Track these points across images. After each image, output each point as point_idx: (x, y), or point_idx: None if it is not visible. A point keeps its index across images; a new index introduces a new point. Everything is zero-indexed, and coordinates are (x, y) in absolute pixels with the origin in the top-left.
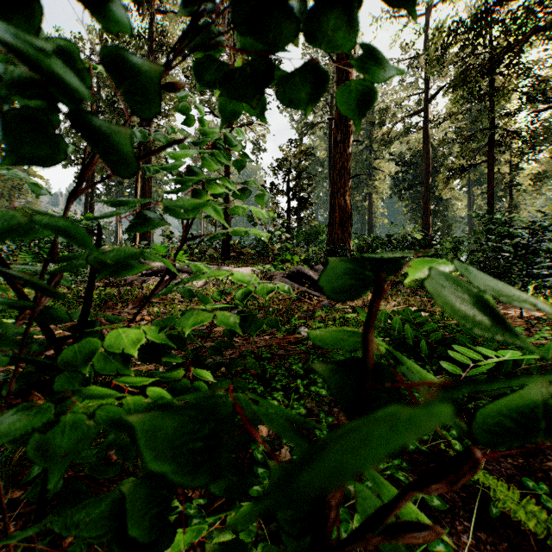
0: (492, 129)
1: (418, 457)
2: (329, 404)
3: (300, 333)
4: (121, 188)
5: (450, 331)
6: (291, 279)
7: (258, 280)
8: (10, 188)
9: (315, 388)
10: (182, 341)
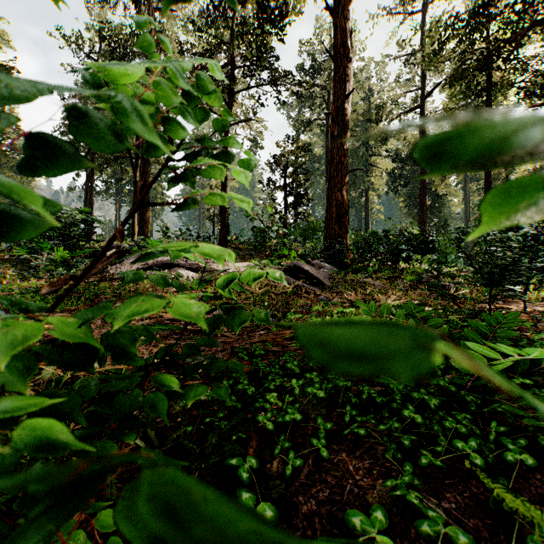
0: None
1: (431, 472)
2: (327, 406)
3: None
4: (120, 185)
5: (455, 326)
6: (288, 274)
7: (233, 256)
8: None
9: (311, 389)
10: (131, 339)
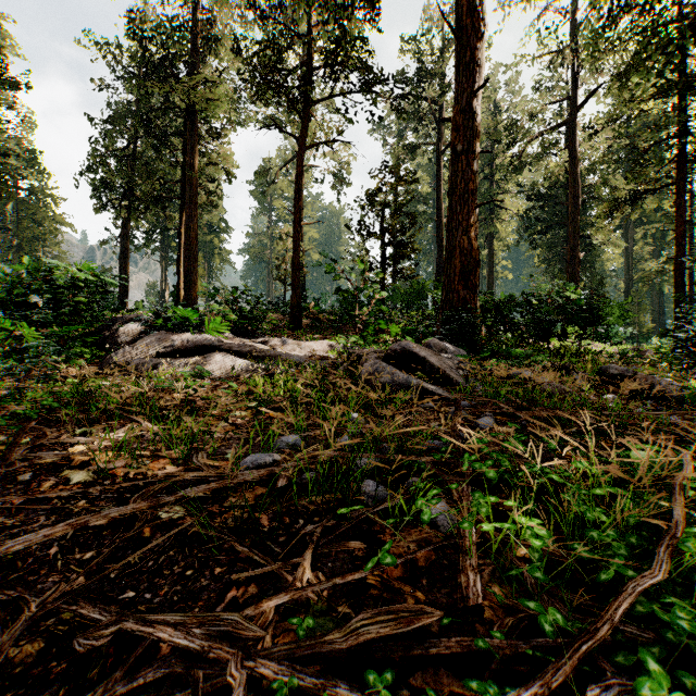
0: (684, 136)
1: None
2: None
3: (436, 524)
4: (167, 237)
5: None
6: (393, 363)
7: None
8: (30, 239)
9: None
10: None
